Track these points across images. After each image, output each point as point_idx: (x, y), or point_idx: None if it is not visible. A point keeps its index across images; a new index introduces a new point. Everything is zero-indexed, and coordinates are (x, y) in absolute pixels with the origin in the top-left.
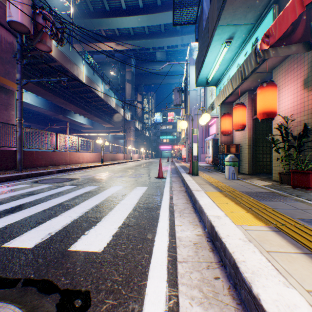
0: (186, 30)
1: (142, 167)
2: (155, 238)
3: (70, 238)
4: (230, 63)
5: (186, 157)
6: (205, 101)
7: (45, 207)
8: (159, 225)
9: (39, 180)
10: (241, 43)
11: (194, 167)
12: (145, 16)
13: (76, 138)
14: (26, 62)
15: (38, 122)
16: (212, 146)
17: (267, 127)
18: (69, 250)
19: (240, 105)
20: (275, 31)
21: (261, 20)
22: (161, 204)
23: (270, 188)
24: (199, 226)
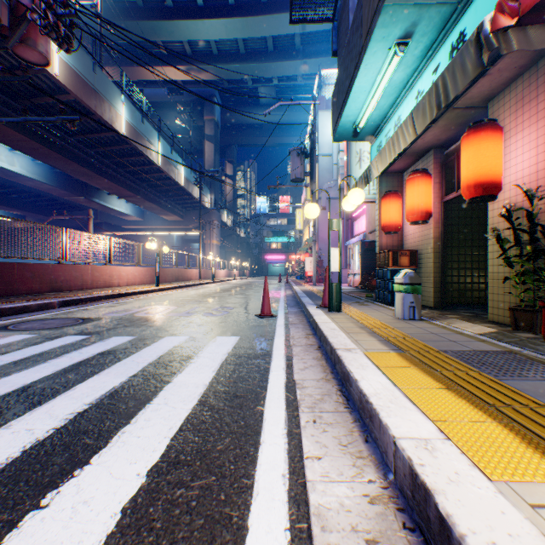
0: (313, 49)
1: (232, 294)
2: (248, 515)
3: None
4: (402, 93)
5: (314, 274)
6: (349, 171)
7: None
8: (262, 460)
9: (13, 323)
10: (427, 47)
11: (332, 295)
12: (239, 20)
13: (106, 238)
14: None
15: (40, 210)
16: (360, 255)
17: (466, 219)
18: None
19: (421, 173)
20: None
21: None
22: (266, 382)
23: (498, 342)
24: (368, 462)
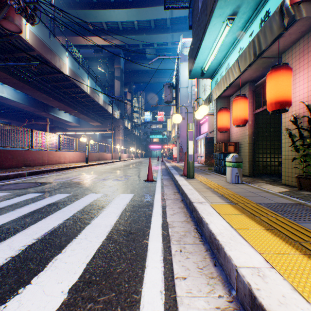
0: (177, 27)
1: (130, 168)
2: None
3: None
4: (230, 49)
5: (178, 156)
6: (198, 97)
7: None
8: (147, 279)
9: None
10: (245, 21)
11: (189, 168)
12: (134, 10)
13: (57, 135)
14: None
15: (19, 119)
16: (204, 145)
17: (267, 124)
18: None
19: (242, 96)
20: None
21: None
22: (150, 223)
23: (291, 197)
24: (217, 281)
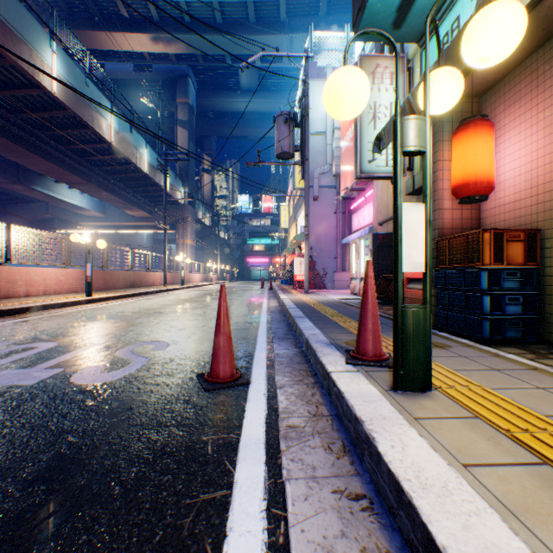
0: (300, 23)
1: (192, 308)
2: None
3: None
4: None
5: (306, 279)
6: (359, 133)
7: None
8: None
9: None
10: None
11: (408, 342)
12: None
13: (3, 225)
14: None
15: None
16: (372, 252)
17: None
18: None
19: None
20: None
21: None
22: None
23: None
24: None
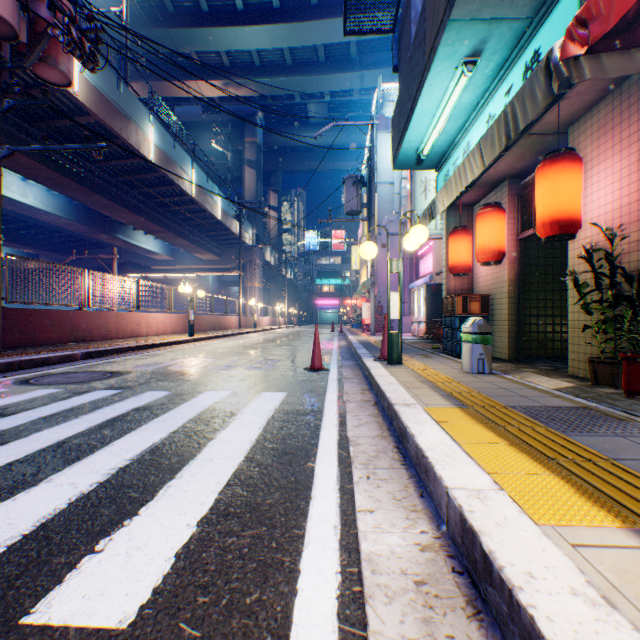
0: (371, 59)
1: (278, 345)
2: (300, 560)
3: (44, 570)
4: (472, 116)
5: (372, 322)
6: (413, 203)
7: (14, 456)
8: (313, 512)
9: (34, 377)
10: (498, 66)
11: (392, 346)
12: (285, 27)
13: (134, 281)
14: (8, 106)
15: (55, 248)
16: (426, 300)
17: (547, 259)
18: (22, 627)
19: (493, 207)
20: (607, 5)
21: (547, 8)
22: (317, 439)
23: (574, 397)
24: (421, 515)
